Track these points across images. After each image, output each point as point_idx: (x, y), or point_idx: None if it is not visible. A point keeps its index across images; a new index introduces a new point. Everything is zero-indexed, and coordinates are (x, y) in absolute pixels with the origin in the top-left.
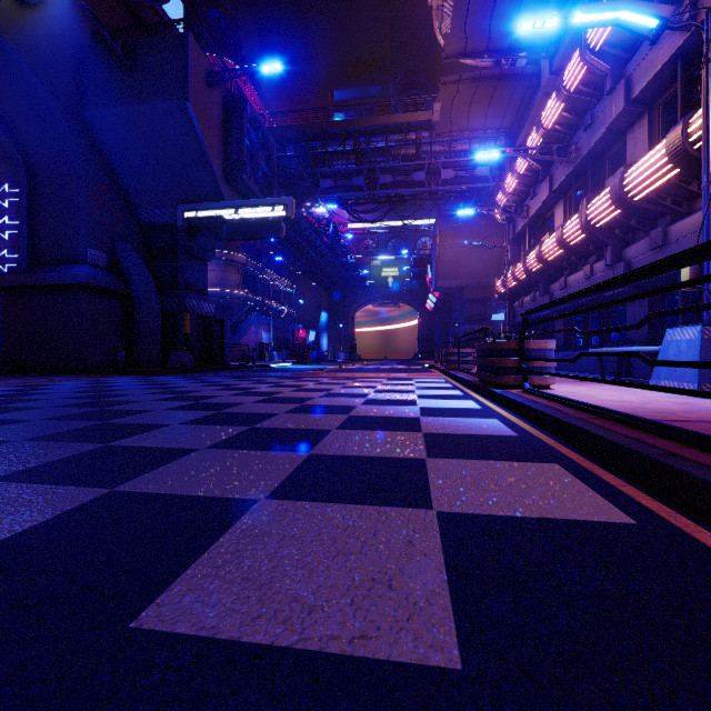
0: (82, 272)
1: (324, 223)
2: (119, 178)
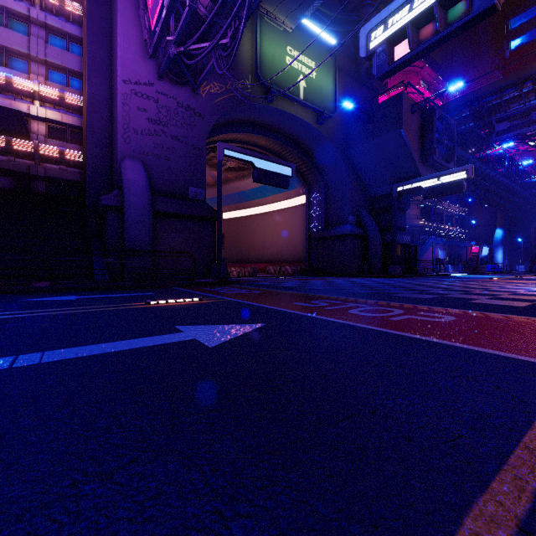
0: (348, 228)
1: (499, 159)
2: (361, 177)
